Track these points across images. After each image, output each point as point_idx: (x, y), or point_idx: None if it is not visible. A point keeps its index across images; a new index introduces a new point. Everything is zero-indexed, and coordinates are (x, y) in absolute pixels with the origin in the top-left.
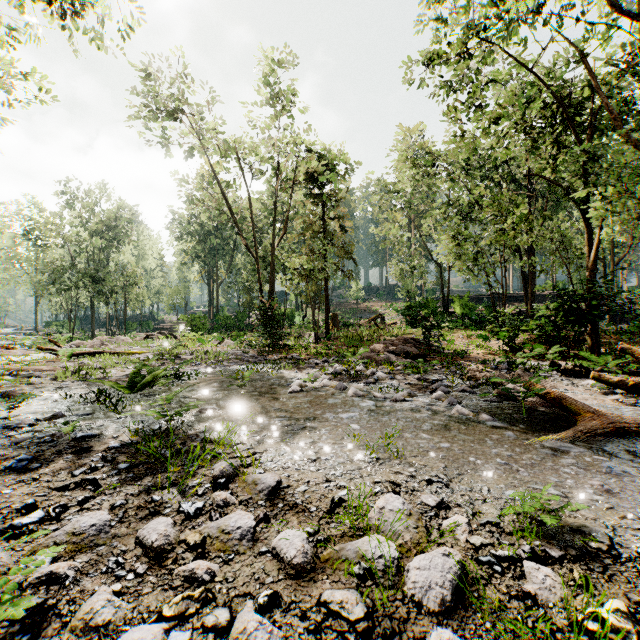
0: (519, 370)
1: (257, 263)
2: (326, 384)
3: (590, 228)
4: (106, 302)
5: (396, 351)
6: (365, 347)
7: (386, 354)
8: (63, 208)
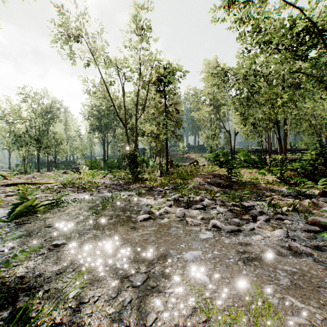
0: (312, 199)
1: (126, 130)
2: (168, 211)
3: None
4: (44, 153)
5: (211, 182)
6: (190, 179)
7: (205, 184)
8: (21, 101)
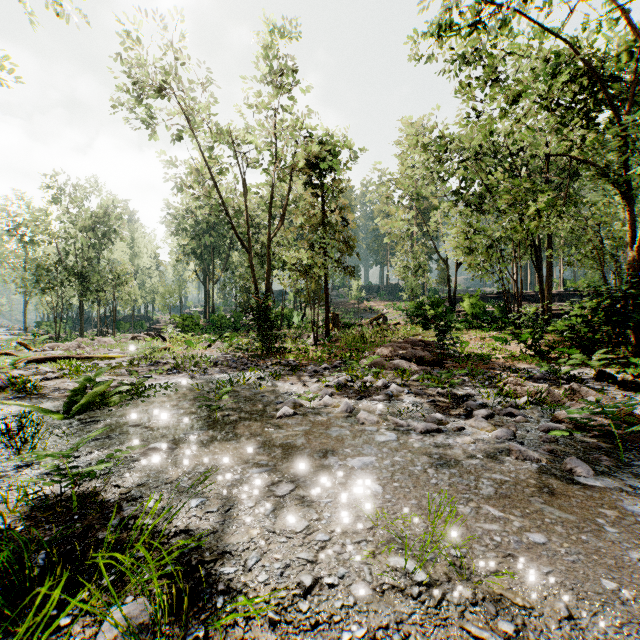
0: (572, 384)
1: (251, 258)
2: (327, 403)
3: (633, 213)
4: (93, 301)
5: (406, 355)
6: (370, 350)
7: (396, 359)
8: (49, 202)
